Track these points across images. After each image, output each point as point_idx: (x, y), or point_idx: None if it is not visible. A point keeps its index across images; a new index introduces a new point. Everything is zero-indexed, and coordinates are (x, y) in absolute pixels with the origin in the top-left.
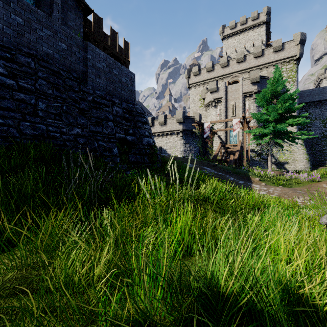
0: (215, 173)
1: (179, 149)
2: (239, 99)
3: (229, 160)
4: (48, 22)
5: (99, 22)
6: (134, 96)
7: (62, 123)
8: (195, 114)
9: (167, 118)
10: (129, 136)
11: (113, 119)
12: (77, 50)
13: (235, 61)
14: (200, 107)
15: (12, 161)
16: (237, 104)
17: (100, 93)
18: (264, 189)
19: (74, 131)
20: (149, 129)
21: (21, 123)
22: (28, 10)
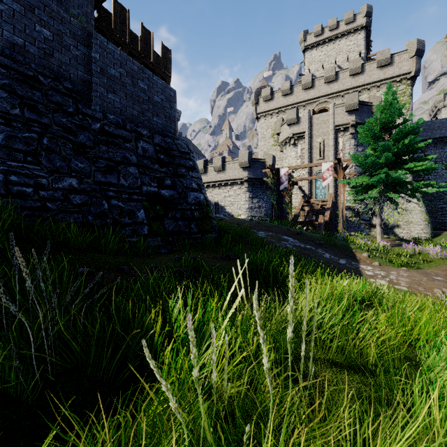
0: (301, 246)
1: (243, 206)
2: (330, 135)
3: (318, 224)
4: None
5: (124, 15)
6: (174, 126)
7: (40, 169)
8: (266, 155)
9: (226, 162)
10: (165, 190)
11: (138, 162)
12: (74, 43)
13: (323, 81)
14: (272, 146)
15: None
16: (326, 142)
17: (115, 118)
18: (381, 274)
19: (63, 182)
20: (198, 178)
21: None
22: None
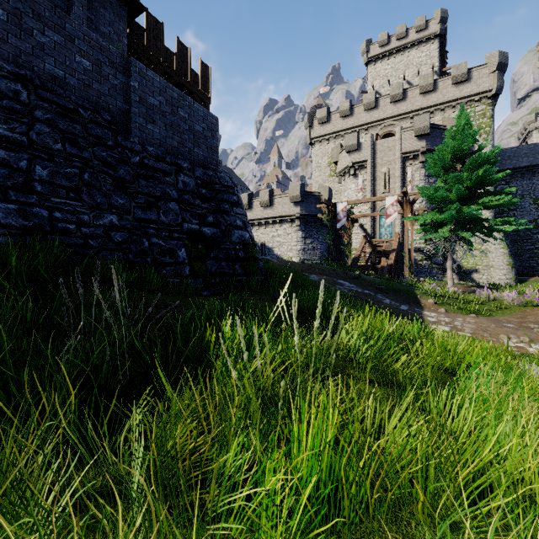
0: (358, 291)
1: (295, 248)
2: (396, 164)
3: (380, 267)
4: (55, 18)
5: (158, 30)
6: (216, 157)
7: (81, 206)
8: (321, 188)
9: (275, 196)
10: (207, 228)
11: (179, 198)
12: (112, 73)
13: (389, 100)
14: (329, 177)
15: None
16: (392, 172)
17: (154, 150)
18: (445, 320)
19: (104, 219)
20: (243, 215)
21: None
22: None
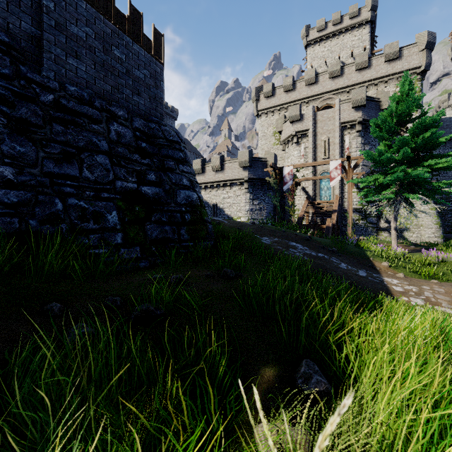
0: (312, 255)
1: (243, 209)
2: (335, 133)
3: (326, 227)
4: None
5: None
6: (160, 109)
7: None
8: (267, 154)
9: (225, 161)
10: (147, 187)
11: (110, 150)
12: None
13: (328, 76)
14: (274, 145)
15: None
16: (331, 140)
17: (78, 90)
18: (413, 290)
19: None
20: (190, 173)
21: None
22: None
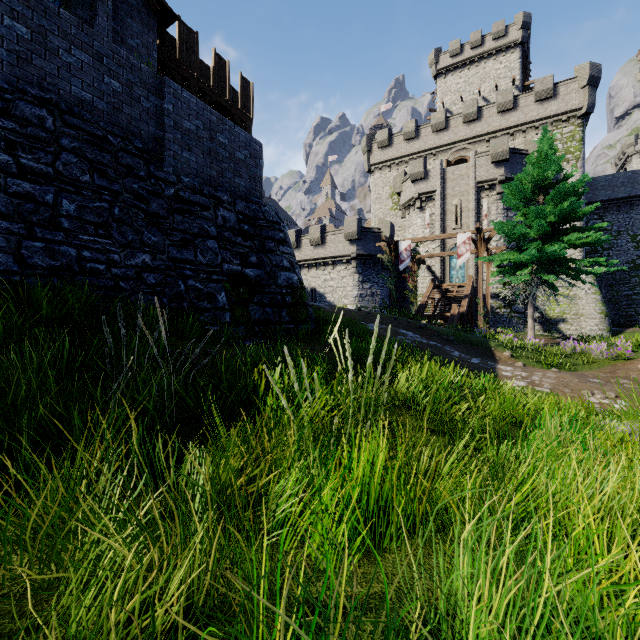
0: (423, 342)
1: (350, 294)
2: (469, 195)
3: (450, 316)
4: (82, 35)
5: (192, 41)
6: (260, 188)
7: (112, 244)
8: (382, 223)
9: (327, 232)
10: (250, 269)
11: (218, 235)
12: (144, 94)
13: (461, 119)
14: (391, 210)
15: None
16: (464, 204)
17: (191, 181)
18: (522, 375)
19: (136, 258)
20: (290, 254)
21: (23, 243)
22: (41, 11)
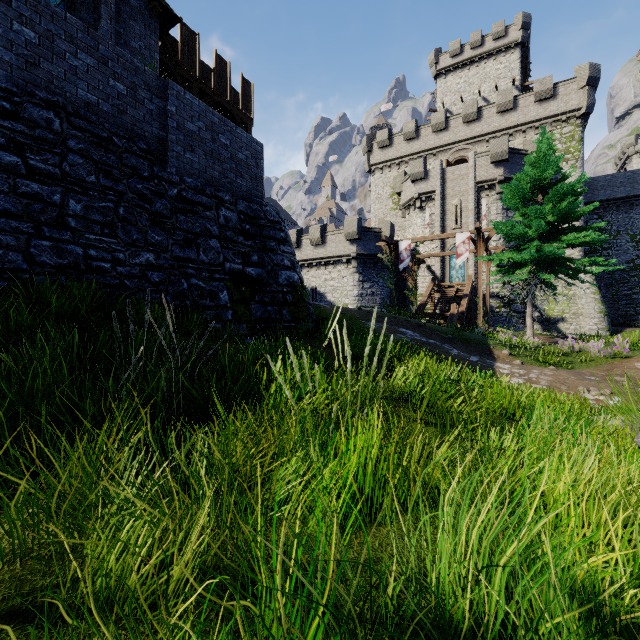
0: (422, 341)
1: (351, 293)
2: (469, 195)
3: (450, 315)
4: (88, 39)
5: (193, 42)
6: (261, 189)
7: (117, 243)
8: (382, 223)
9: (328, 232)
10: (251, 268)
11: (220, 234)
12: (148, 97)
13: (461, 120)
14: (391, 210)
15: (12, 320)
16: (464, 204)
17: (193, 181)
18: (520, 372)
19: (140, 257)
20: (291, 254)
21: (32, 242)
22: (48, 16)
